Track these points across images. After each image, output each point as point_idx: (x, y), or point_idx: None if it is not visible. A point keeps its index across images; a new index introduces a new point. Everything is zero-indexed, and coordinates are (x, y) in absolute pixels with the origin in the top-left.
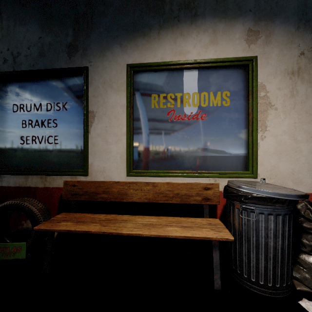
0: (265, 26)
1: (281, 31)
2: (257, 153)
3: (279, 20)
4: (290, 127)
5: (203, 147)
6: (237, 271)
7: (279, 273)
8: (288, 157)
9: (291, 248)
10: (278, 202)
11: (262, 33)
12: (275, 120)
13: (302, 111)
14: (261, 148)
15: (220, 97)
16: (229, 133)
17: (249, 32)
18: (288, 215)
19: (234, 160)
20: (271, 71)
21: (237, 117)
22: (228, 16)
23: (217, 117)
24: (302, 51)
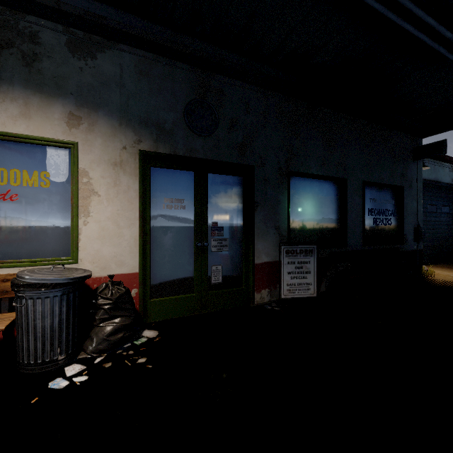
0: (88, 114)
1: (104, 123)
2: (78, 238)
3: (103, 112)
4: (114, 214)
5: (13, 233)
6: (18, 360)
7: (49, 349)
8: (112, 241)
9: (65, 325)
10: (43, 286)
11: (84, 120)
12: (98, 206)
13: (125, 200)
14: (83, 233)
15: (38, 177)
16: (49, 217)
17: (71, 115)
18: (59, 296)
19: (56, 246)
20: (94, 159)
21: (59, 200)
22: (45, 92)
23: (34, 199)
24: (125, 146)
